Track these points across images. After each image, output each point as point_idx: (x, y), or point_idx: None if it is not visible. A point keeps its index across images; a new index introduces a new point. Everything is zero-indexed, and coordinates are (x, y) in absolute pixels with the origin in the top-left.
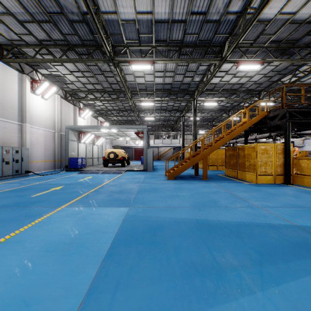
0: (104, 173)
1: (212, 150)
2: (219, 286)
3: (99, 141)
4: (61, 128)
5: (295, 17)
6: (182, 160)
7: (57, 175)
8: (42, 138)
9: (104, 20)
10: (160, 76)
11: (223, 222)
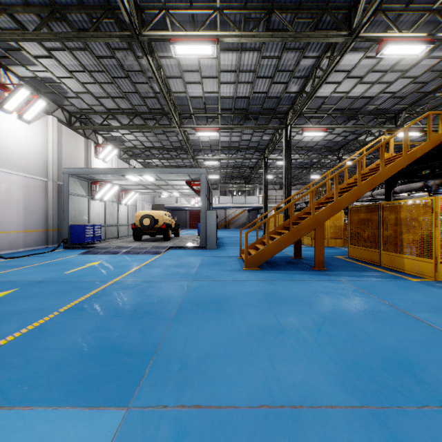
0: (128, 254)
1: (333, 211)
2: None
3: (129, 198)
4: (61, 175)
5: None
6: (264, 228)
7: (39, 258)
8: (20, 190)
9: None
10: (229, 82)
11: None
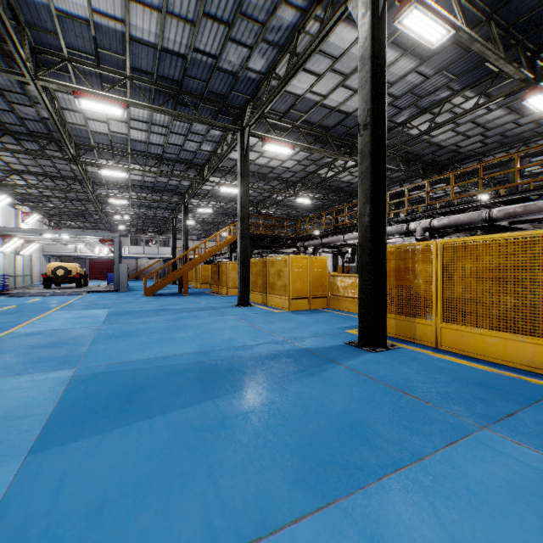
0: (55, 295)
1: (192, 267)
2: (156, 316)
3: (28, 249)
4: None
5: (256, 162)
6: None
7: None
8: None
9: (70, 126)
10: (137, 174)
11: (173, 308)
